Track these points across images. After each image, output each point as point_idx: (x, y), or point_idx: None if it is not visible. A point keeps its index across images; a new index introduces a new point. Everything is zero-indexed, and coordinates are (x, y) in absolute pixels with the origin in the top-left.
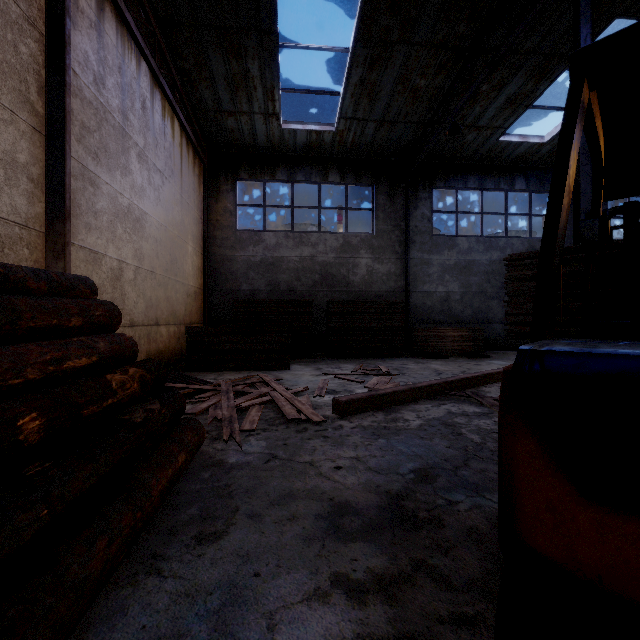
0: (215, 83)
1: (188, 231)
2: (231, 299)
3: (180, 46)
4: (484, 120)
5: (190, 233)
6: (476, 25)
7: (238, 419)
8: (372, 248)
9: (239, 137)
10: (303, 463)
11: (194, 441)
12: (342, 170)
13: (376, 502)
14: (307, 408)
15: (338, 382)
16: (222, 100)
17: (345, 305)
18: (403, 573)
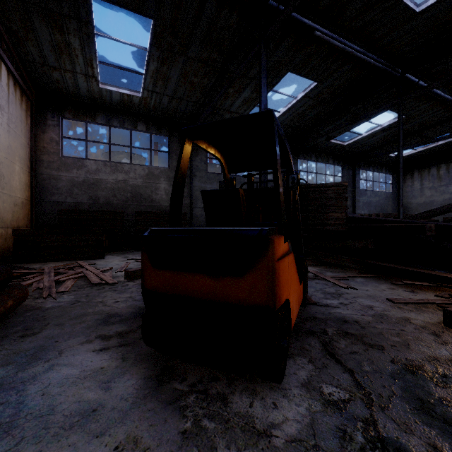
0: (41, 44)
1: (15, 154)
2: (57, 209)
3: (7, 11)
4: (234, 108)
5: (17, 155)
6: (223, 56)
7: (56, 287)
8: (168, 177)
9: (64, 86)
10: (96, 302)
11: (20, 295)
12: (147, 123)
13: (132, 311)
14: (108, 277)
15: (136, 264)
16: (48, 58)
17: (148, 215)
18: (132, 330)
